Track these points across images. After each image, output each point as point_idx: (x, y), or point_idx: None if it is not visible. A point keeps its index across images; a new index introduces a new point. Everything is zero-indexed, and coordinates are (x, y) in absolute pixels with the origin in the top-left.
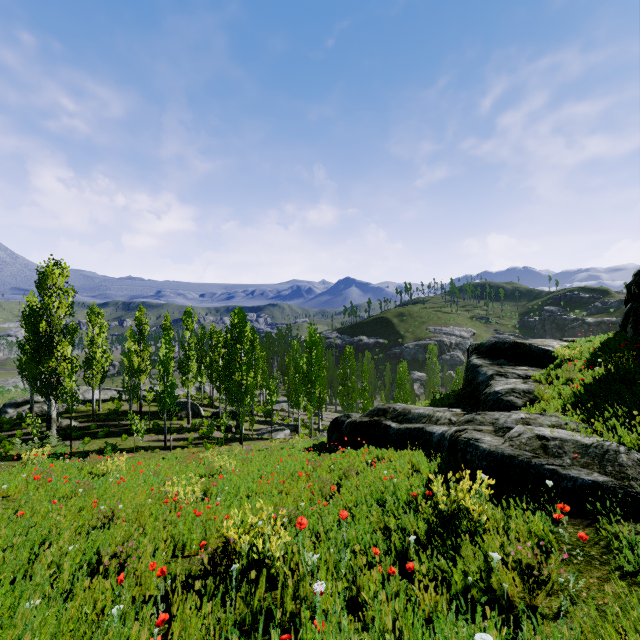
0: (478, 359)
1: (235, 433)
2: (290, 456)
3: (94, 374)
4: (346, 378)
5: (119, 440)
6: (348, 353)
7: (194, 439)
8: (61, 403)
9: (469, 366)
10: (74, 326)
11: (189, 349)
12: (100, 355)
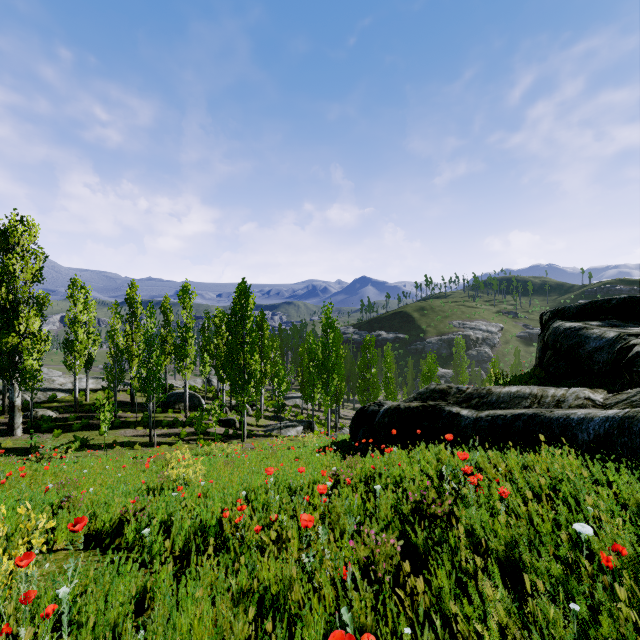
0: (573, 322)
1: (239, 429)
2: (297, 459)
3: (76, 357)
4: (366, 370)
5: (97, 434)
6: (368, 343)
7: (188, 434)
8: (45, 392)
9: (560, 332)
10: (42, 295)
11: (186, 330)
12: (84, 336)
